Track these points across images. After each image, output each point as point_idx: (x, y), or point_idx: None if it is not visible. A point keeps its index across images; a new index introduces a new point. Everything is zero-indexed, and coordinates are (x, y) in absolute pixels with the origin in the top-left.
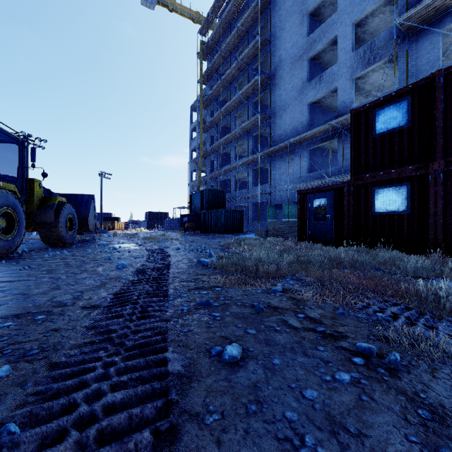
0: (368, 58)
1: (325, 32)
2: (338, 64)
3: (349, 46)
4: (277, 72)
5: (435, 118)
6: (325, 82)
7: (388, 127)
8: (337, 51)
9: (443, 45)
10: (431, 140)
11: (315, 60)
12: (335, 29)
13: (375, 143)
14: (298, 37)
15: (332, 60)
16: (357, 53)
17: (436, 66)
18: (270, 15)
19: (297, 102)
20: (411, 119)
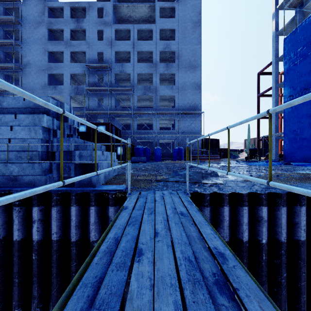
0: (76, 92)
1: (58, 68)
2: (64, 86)
3: (69, 82)
4: (26, 67)
5: (91, 132)
6: (58, 91)
7: (82, 130)
8: (63, 76)
9: (99, 98)
10: (90, 137)
11: (51, 74)
12: (62, 70)
13: (79, 134)
14: (42, 59)
15: (60, 78)
16: (72, 87)
17: (96, 107)
18: (21, 31)
19: (42, 92)
20: (87, 130)
